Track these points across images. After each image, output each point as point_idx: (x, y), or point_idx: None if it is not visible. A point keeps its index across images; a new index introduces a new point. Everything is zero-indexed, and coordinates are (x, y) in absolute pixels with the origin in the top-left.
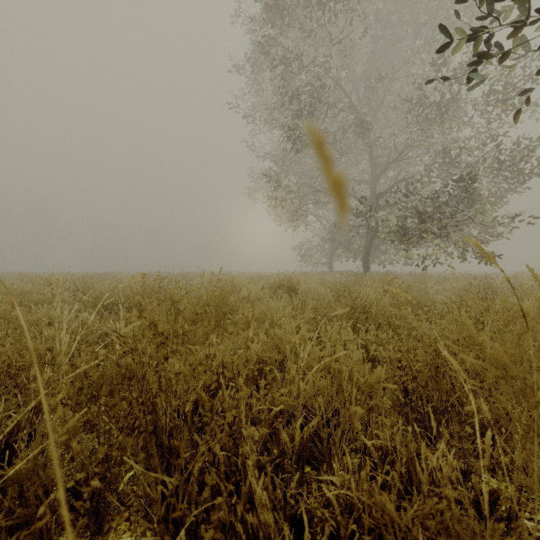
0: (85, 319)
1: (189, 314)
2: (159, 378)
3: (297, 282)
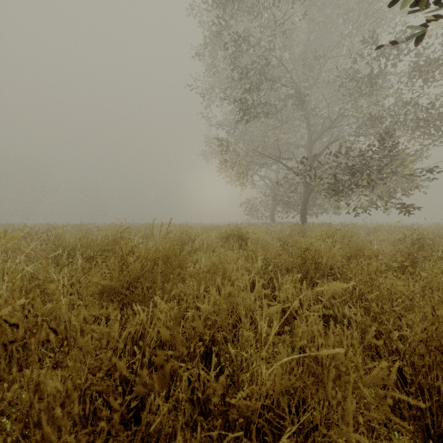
0: (38, 270)
1: (95, 290)
2: (26, 412)
3: (246, 232)
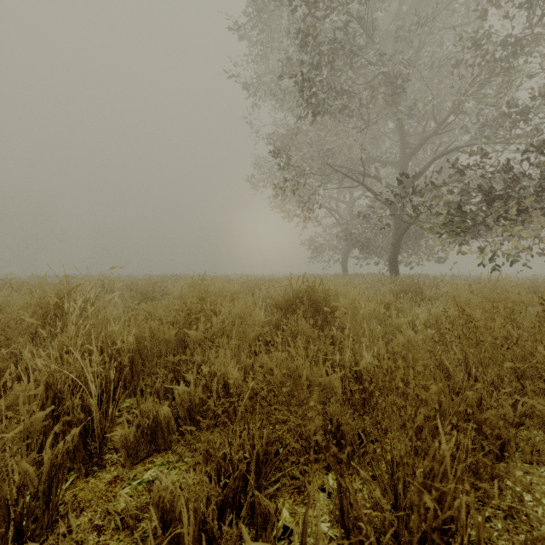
0: None
1: None
2: None
3: (324, 293)
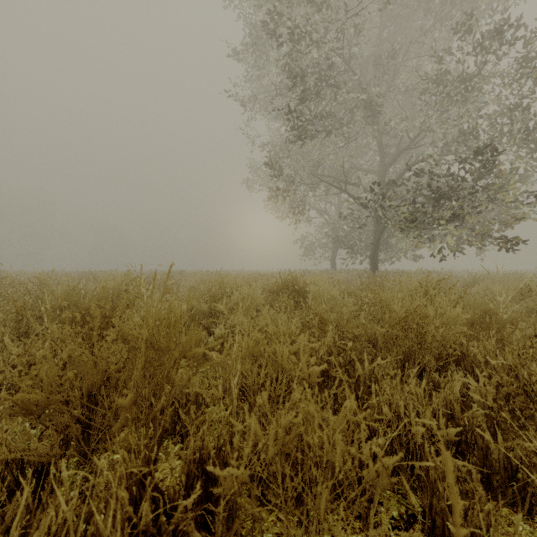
0: None
1: None
2: None
3: (303, 283)
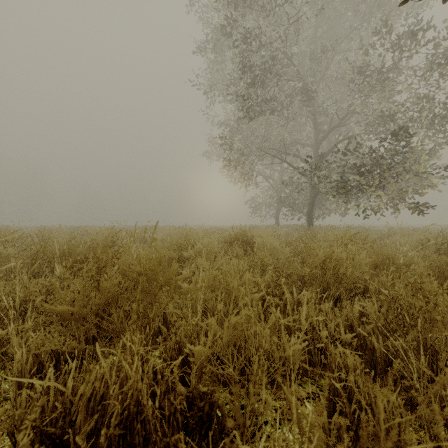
0: None
1: None
2: None
3: (251, 236)
